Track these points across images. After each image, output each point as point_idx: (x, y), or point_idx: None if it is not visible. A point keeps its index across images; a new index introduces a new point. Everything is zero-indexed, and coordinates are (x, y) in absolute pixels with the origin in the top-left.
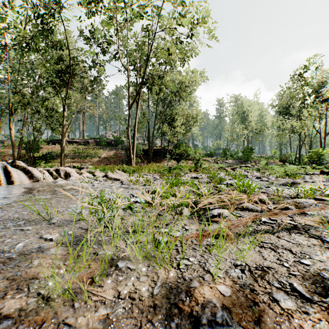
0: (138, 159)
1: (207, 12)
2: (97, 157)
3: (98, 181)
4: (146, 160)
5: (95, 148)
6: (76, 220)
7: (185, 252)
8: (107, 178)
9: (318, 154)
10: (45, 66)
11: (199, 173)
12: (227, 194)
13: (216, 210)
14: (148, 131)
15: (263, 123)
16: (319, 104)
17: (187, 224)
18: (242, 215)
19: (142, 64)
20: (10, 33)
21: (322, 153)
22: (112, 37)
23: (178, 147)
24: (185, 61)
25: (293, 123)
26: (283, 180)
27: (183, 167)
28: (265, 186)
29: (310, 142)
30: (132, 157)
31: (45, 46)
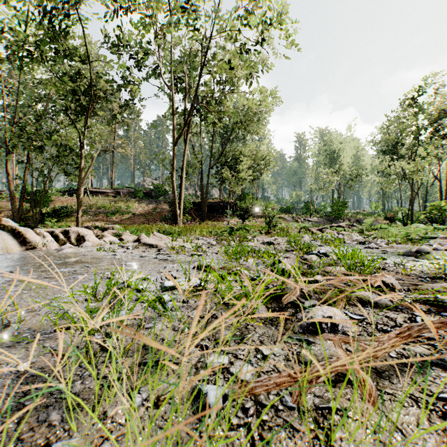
0: (187, 215)
1: (284, 7)
2: (131, 213)
3: (125, 248)
4: (199, 217)
5: (128, 201)
6: (51, 331)
7: (268, 441)
8: (138, 244)
9: (440, 210)
10: (57, 85)
11: (273, 236)
12: (325, 271)
13: (319, 310)
14: (202, 177)
15: (361, 166)
16: (439, 139)
17: (266, 340)
18: (365, 317)
19: (193, 83)
20: (3, 36)
21: (444, 208)
22: (150, 44)
23: (243, 200)
24: (253, 78)
25: (404, 166)
26: (399, 246)
27: (250, 227)
28: (379, 257)
29: (426, 192)
30: (178, 213)
31: (54, 56)
